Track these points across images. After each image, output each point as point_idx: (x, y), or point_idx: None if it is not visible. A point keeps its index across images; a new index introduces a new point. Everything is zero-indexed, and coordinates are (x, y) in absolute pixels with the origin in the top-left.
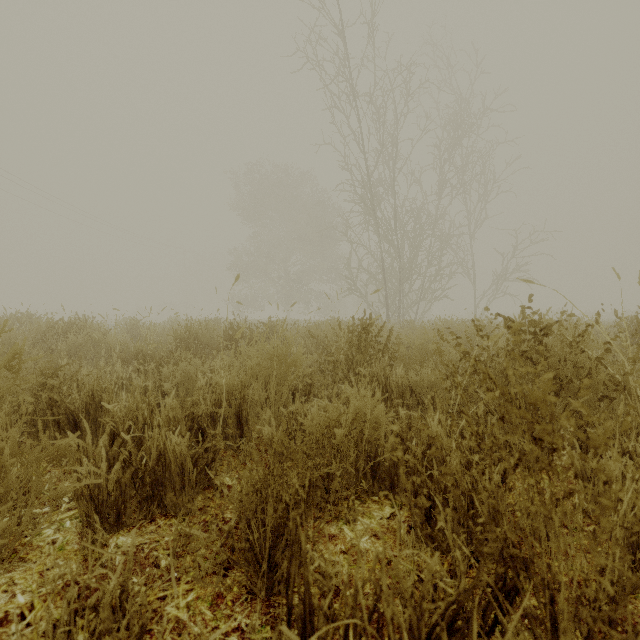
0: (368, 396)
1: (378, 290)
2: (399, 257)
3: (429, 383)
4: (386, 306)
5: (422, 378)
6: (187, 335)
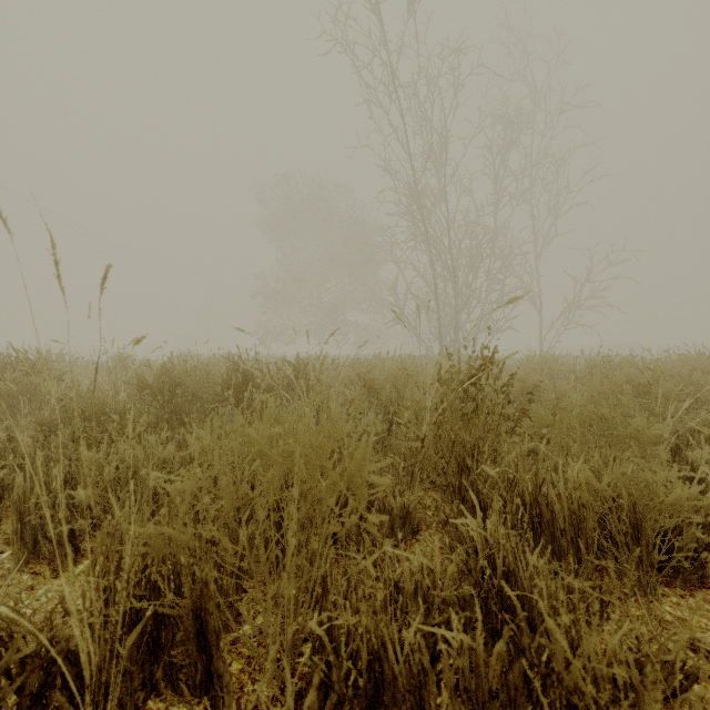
0: (535, 559)
1: (516, 299)
2: (455, 280)
3: (627, 496)
4: (439, 339)
5: (611, 485)
6: (163, 382)
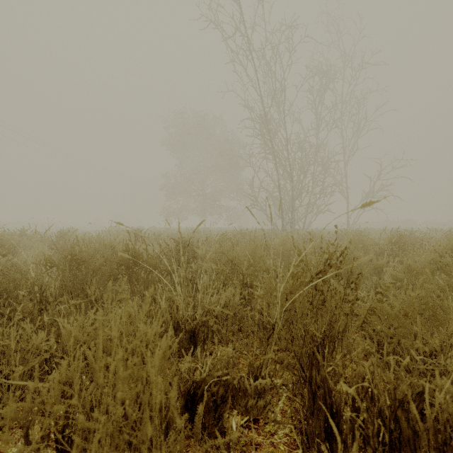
0: None
1: (371, 203)
2: (291, 179)
3: None
4: (281, 218)
5: None
6: (68, 261)
